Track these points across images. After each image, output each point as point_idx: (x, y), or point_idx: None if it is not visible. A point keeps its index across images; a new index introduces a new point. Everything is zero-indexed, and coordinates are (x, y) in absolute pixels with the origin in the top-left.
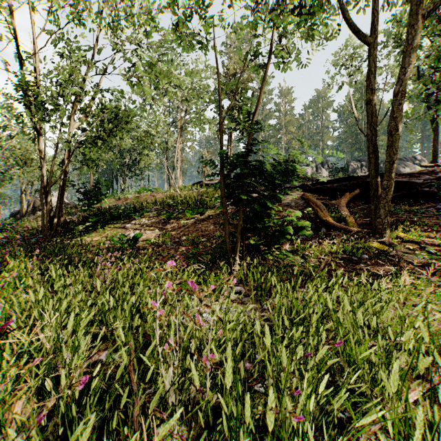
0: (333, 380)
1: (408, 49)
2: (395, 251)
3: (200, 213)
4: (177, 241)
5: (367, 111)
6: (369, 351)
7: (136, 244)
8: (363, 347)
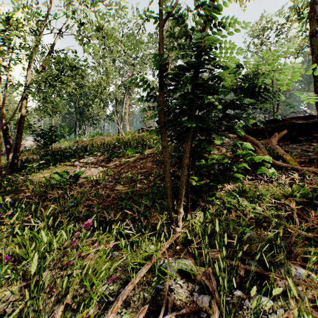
0: None
1: None
2: None
3: (140, 152)
4: (116, 178)
5: (312, 43)
6: None
7: (76, 181)
8: None
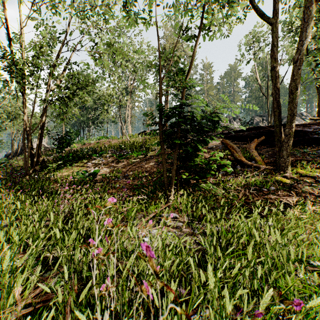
0: (267, 312)
1: (306, 26)
2: (295, 184)
3: (144, 154)
4: (126, 175)
5: (272, 75)
6: (317, 298)
7: (95, 178)
8: (292, 278)
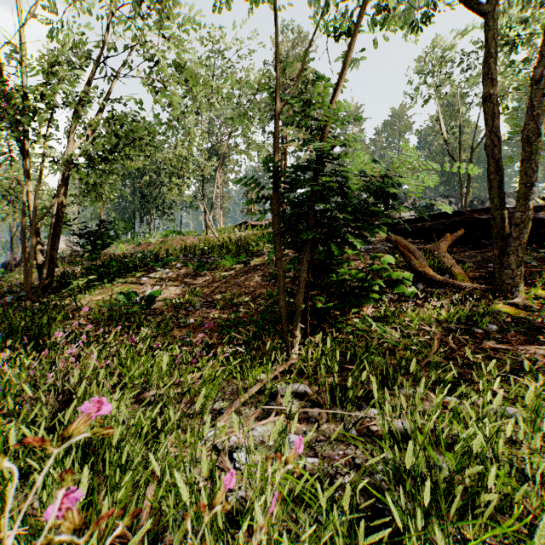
0: None
1: None
2: (537, 319)
3: (244, 262)
4: (210, 301)
5: (486, 111)
6: None
7: (151, 305)
8: None
